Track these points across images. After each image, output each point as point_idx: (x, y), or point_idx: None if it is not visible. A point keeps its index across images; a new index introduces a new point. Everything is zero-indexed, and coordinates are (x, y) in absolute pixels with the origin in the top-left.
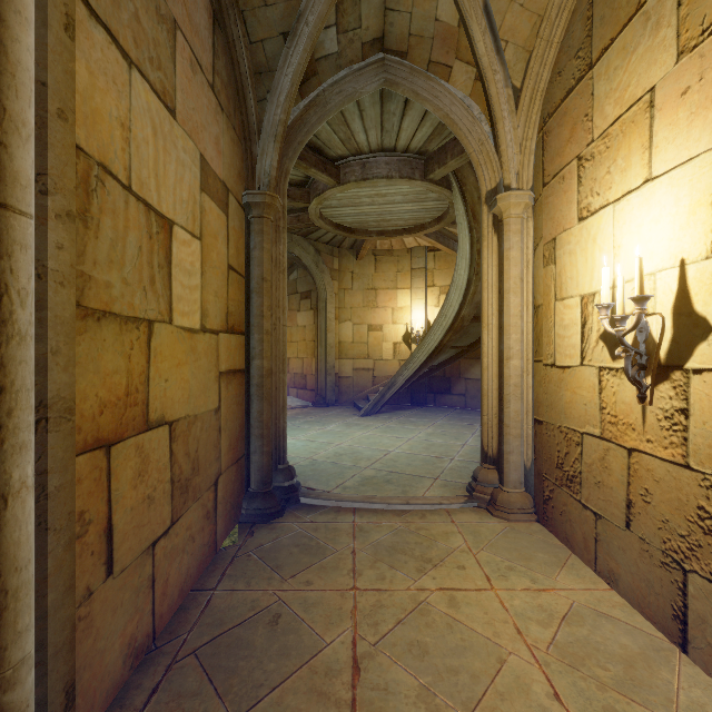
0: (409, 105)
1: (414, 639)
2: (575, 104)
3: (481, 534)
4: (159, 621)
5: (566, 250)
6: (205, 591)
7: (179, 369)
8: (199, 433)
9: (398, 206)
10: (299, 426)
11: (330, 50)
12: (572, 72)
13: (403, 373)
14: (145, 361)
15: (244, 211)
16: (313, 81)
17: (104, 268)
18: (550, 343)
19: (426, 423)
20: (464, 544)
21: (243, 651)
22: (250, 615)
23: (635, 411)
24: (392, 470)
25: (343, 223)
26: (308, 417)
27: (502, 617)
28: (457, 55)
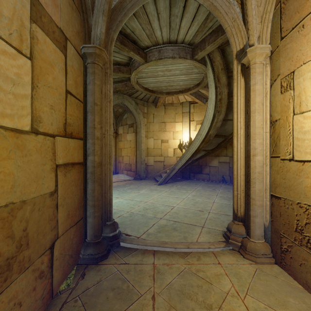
0: (186, 9)
1: None
2: None
3: (241, 276)
4: None
5: (307, 77)
6: None
7: None
8: (29, 214)
9: (177, 77)
10: (126, 191)
11: None
12: None
13: (179, 163)
14: None
15: (82, 60)
16: None
17: None
18: (288, 144)
19: (191, 189)
20: (232, 287)
21: None
22: None
23: None
24: (176, 220)
25: (148, 87)
26: (131, 186)
27: None
28: None
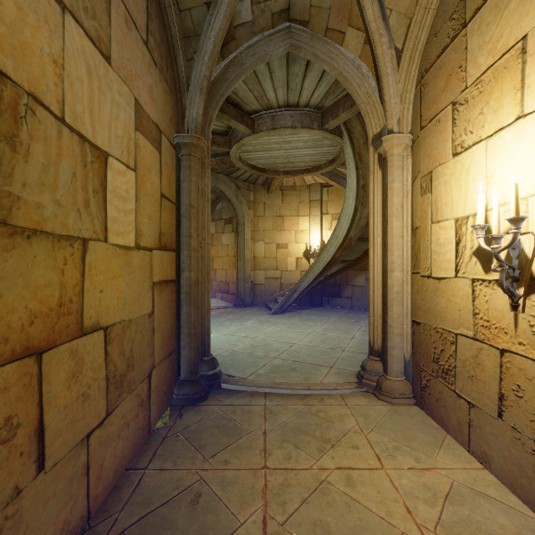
0: (310, 67)
1: (317, 518)
2: (450, 58)
3: (370, 416)
4: (94, 502)
5: (442, 181)
6: (137, 470)
7: (114, 281)
8: (134, 334)
9: (300, 151)
10: (223, 323)
11: (246, 19)
12: (447, 32)
13: (303, 281)
14: (79, 274)
15: (175, 151)
16: (232, 45)
17: (34, 190)
18: (427, 258)
19: (322, 320)
20: (356, 425)
21: (166, 531)
22: (175, 494)
23: (507, 317)
24: (295, 359)
25: (257, 164)
26: (230, 315)
27: (393, 497)
28: (350, 22)
